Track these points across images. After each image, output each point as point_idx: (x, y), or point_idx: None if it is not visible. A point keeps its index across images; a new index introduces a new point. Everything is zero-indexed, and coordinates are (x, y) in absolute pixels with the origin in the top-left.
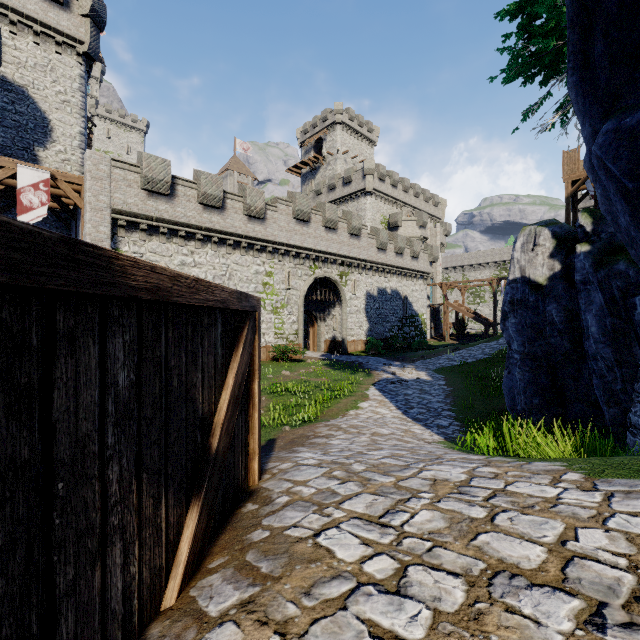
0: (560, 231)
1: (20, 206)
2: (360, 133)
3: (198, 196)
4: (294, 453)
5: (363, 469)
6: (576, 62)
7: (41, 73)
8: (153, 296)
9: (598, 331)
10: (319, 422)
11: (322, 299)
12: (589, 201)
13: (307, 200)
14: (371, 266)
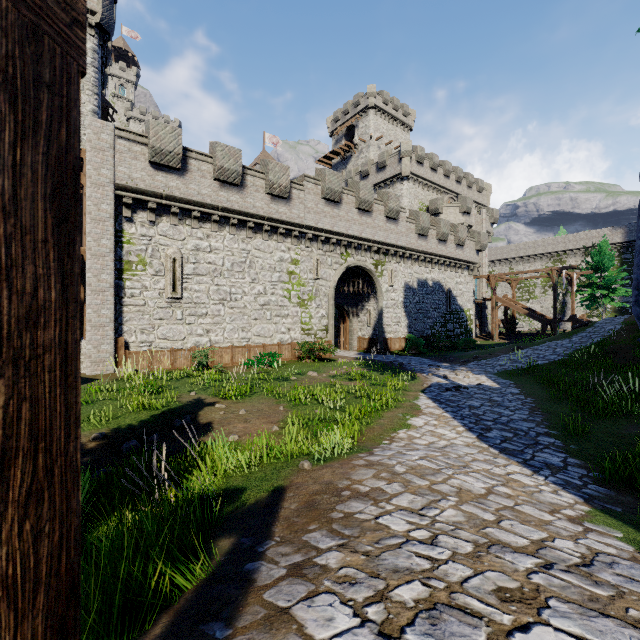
0: None
1: None
2: (395, 117)
3: (214, 171)
4: (305, 585)
5: None
6: None
7: None
8: None
9: None
10: (356, 454)
11: (355, 291)
12: None
13: (338, 177)
14: (410, 254)
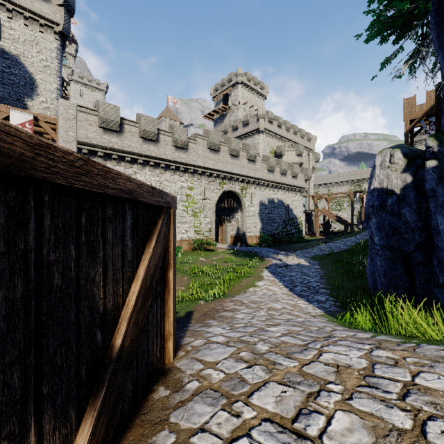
0: (410, 152)
1: None
2: (255, 90)
3: (139, 132)
4: (206, 327)
5: (267, 349)
6: (440, 4)
7: (29, 46)
8: None
9: None
10: (226, 297)
11: (228, 206)
12: (420, 136)
13: (217, 135)
14: (263, 183)
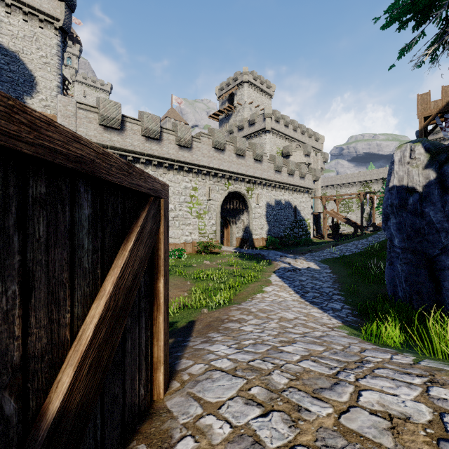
0: (433, 147)
1: None
2: (261, 89)
3: (141, 130)
4: (209, 343)
5: (286, 383)
6: None
7: (28, 42)
8: None
9: None
10: (232, 305)
11: (234, 208)
12: (432, 135)
13: (223, 134)
14: (270, 183)
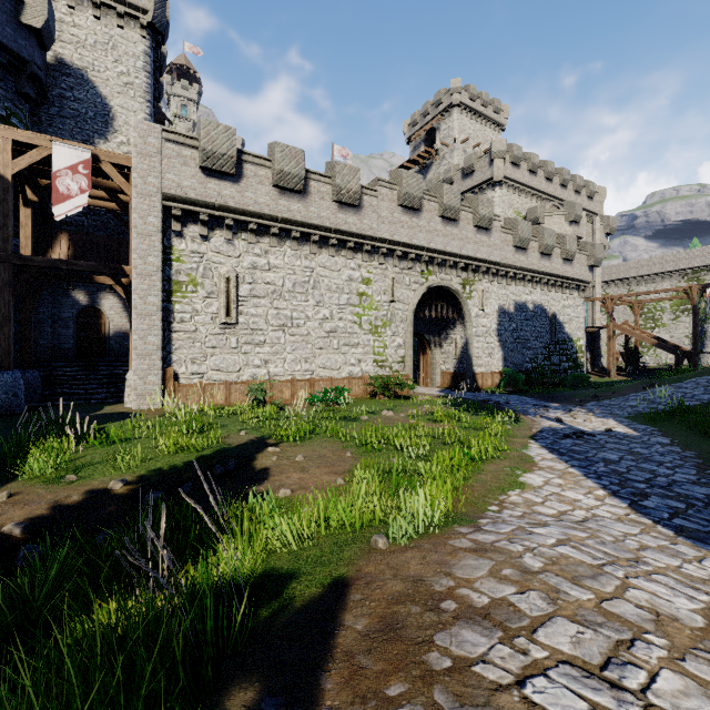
0: None
1: (56, 194)
2: (483, 115)
3: (272, 176)
4: None
5: None
6: None
7: (102, 52)
8: None
9: None
10: (455, 527)
11: (437, 316)
12: None
13: (417, 180)
14: (505, 272)
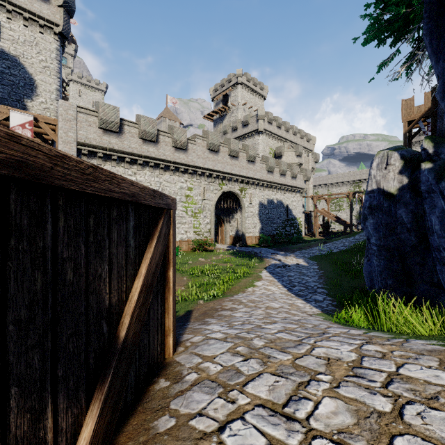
0: (406, 154)
1: None
2: (254, 90)
3: (139, 133)
4: (205, 325)
5: (262, 345)
6: (432, 11)
7: (29, 47)
8: (14, 172)
9: (441, 229)
10: (225, 297)
11: (228, 207)
12: (419, 137)
13: (217, 136)
14: (263, 183)
